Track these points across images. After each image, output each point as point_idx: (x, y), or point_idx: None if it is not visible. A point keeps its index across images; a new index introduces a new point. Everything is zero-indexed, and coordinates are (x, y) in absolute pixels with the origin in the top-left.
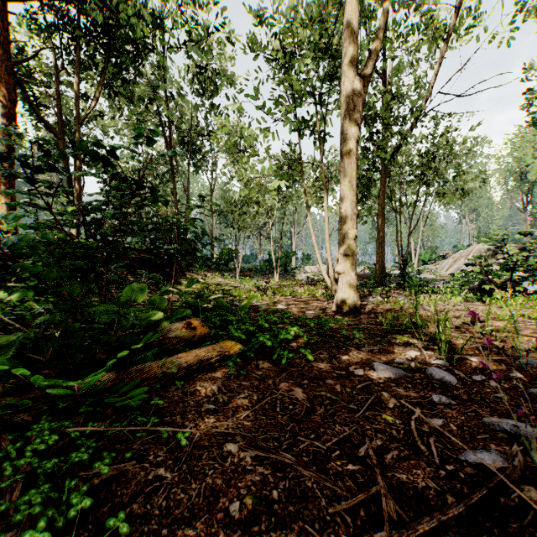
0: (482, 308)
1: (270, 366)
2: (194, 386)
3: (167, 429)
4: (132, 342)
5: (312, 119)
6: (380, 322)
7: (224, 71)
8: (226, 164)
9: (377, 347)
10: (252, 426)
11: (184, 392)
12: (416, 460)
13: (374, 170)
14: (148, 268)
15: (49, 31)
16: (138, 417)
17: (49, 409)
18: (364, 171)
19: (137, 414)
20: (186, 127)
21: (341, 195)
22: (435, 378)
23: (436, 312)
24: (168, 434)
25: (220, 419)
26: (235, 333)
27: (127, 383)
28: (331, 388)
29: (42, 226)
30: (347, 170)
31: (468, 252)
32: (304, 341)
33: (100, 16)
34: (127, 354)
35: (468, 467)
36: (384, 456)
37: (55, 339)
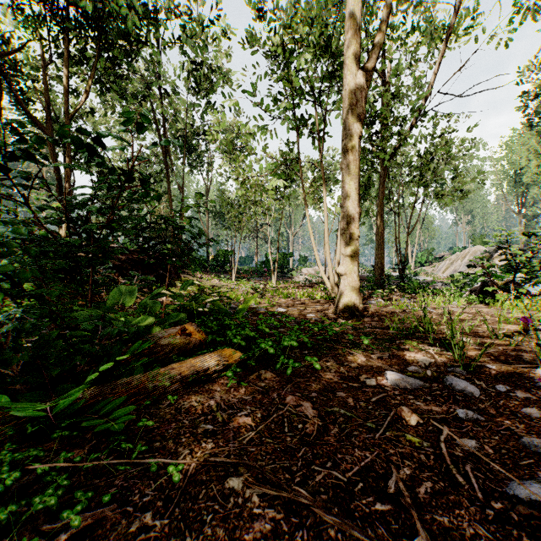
0: (485, 310)
1: (273, 376)
2: (189, 401)
3: (156, 460)
4: (118, 352)
5: (311, 117)
6: (385, 326)
7: (220, 68)
8: (222, 163)
9: (386, 354)
10: (257, 452)
11: (177, 409)
12: (455, 495)
13: (373, 171)
14: (141, 270)
15: (37, 22)
16: (122, 443)
17: (18, 432)
18: (362, 172)
19: (121, 439)
20: (181, 125)
21: (343, 194)
22: (455, 389)
23: (450, 316)
24: (157, 464)
25: (219, 444)
26: (234, 339)
27: (111, 401)
28: (343, 401)
29: (17, 220)
30: (350, 168)
31: (465, 254)
32: (307, 347)
33: (90, 7)
34: (112, 366)
35: (519, 504)
36: (417, 490)
37: (26, 350)
